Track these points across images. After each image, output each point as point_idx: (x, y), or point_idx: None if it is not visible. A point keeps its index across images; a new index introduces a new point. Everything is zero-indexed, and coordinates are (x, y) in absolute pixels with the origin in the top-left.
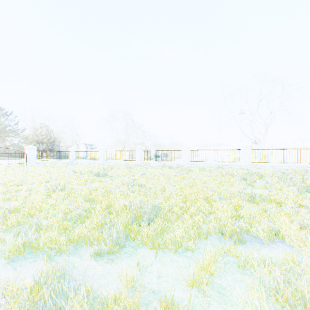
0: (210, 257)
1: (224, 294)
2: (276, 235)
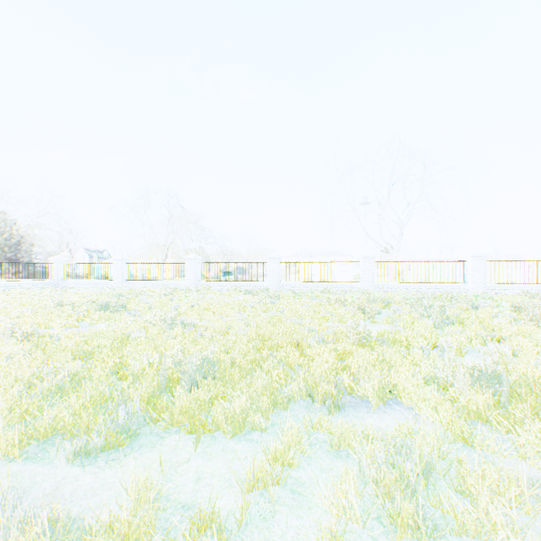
0: (287, 437)
1: (300, 493)
2: (392, 394)
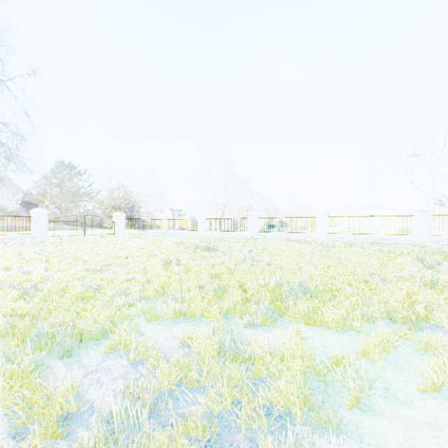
0: (380, 335)
1: (399, 366)
2: None
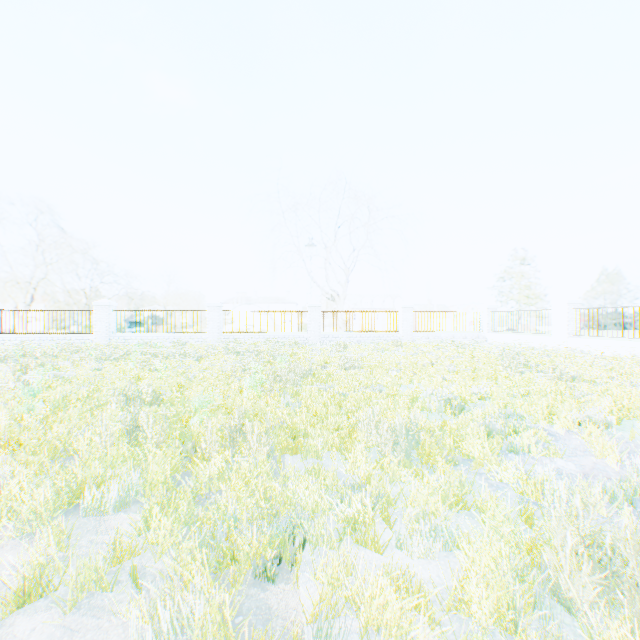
0: None
1: None
2: None
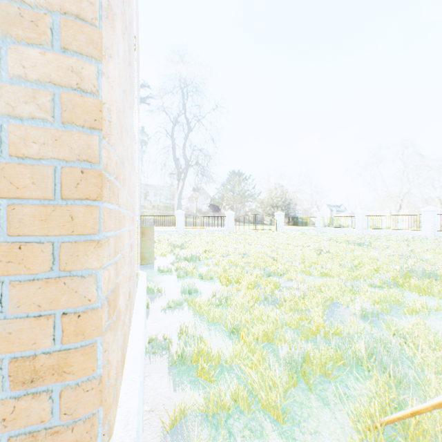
0: None
1: None
2: None
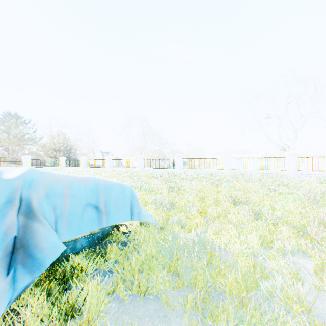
0: None
1: None
2: None
